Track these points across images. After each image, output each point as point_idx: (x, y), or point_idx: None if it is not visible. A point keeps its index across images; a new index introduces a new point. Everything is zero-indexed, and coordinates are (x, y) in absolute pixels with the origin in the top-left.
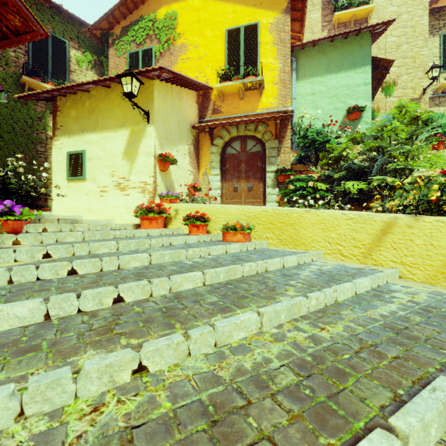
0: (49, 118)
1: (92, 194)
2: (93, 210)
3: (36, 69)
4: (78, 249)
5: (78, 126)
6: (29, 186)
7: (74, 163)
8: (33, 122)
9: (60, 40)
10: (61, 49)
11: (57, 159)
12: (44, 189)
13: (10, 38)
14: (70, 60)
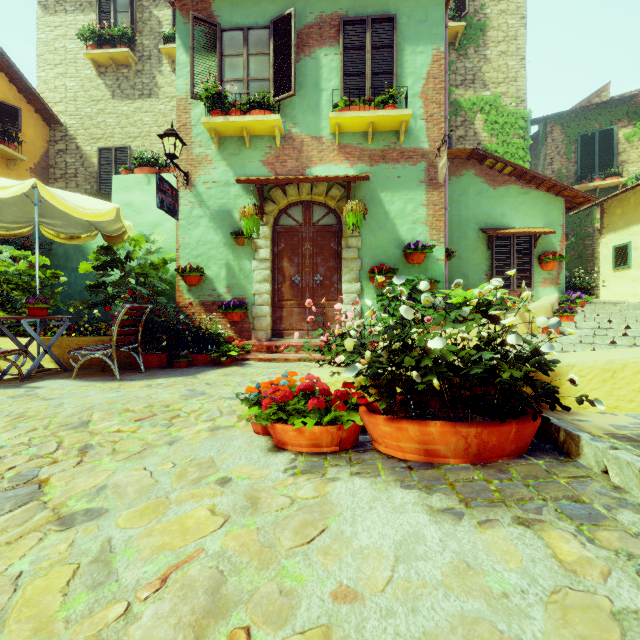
0: (596, 211)
1: (637, 280)
2: (637, 294)
3: (584, 174)
4: (614, 314)
5: (623, 222)
6: (586, 283)
7: (619, 255)
8: (581, 221)
9: (607, 130)
10: (608, 139)
11: (603, 254)
12: (594, 284)
13: (576, 207)
14: (618, 142)
